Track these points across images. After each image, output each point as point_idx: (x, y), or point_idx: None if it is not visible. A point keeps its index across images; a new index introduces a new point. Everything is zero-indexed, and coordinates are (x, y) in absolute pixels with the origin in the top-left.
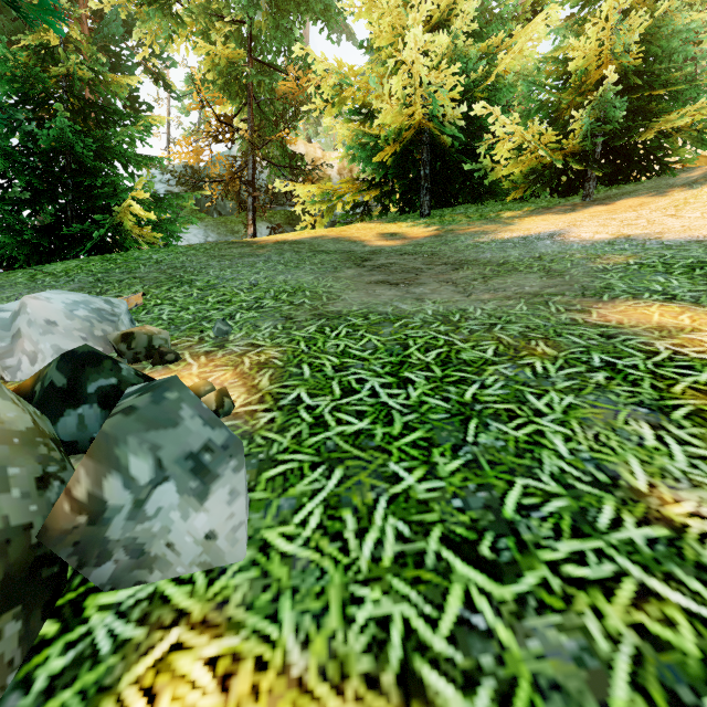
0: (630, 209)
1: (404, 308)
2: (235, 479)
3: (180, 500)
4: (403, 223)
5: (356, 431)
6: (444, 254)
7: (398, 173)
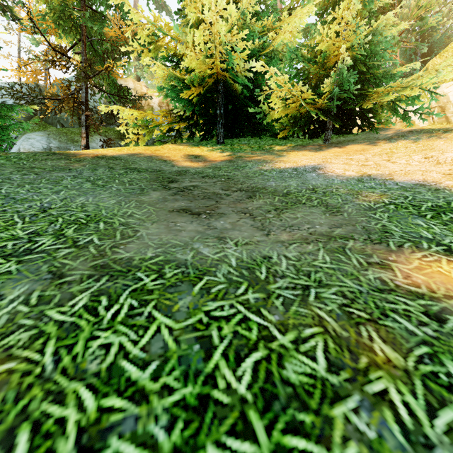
0: (357, 152)
1: (206, 254)
2: None
3: None
4: (205, 147)
5: None
6: (238, 179)
7: (201, 110)
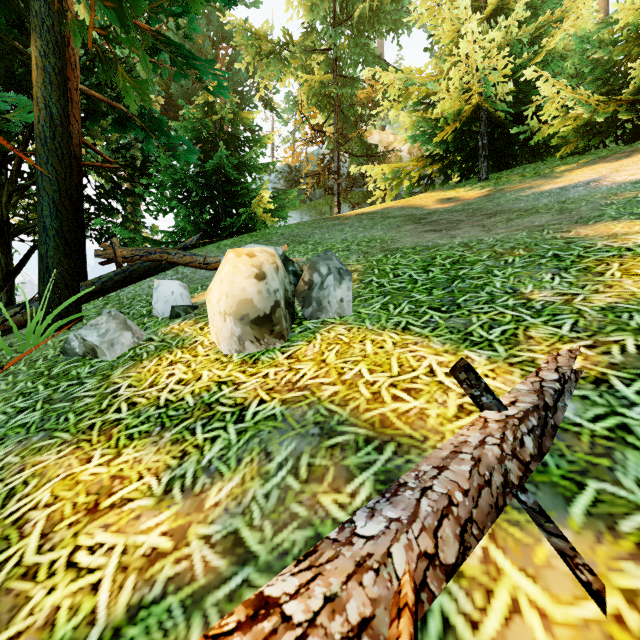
0: None
1: (440, 242)
2: (349, 284)
3: (334, 283)
4: (461, 189)
5: (398, 287)
6: (486, 208)
7: (457, 148)
